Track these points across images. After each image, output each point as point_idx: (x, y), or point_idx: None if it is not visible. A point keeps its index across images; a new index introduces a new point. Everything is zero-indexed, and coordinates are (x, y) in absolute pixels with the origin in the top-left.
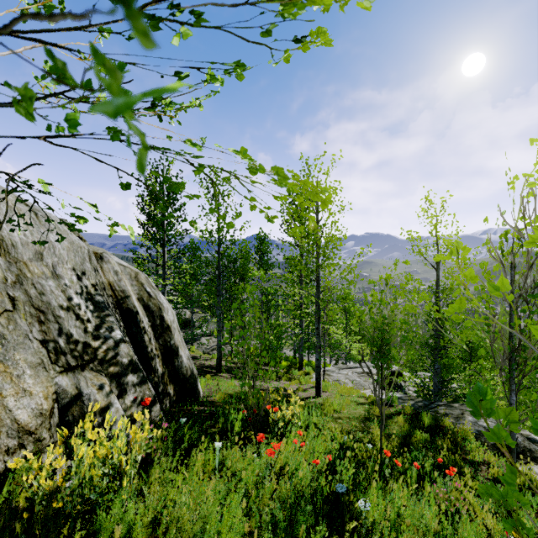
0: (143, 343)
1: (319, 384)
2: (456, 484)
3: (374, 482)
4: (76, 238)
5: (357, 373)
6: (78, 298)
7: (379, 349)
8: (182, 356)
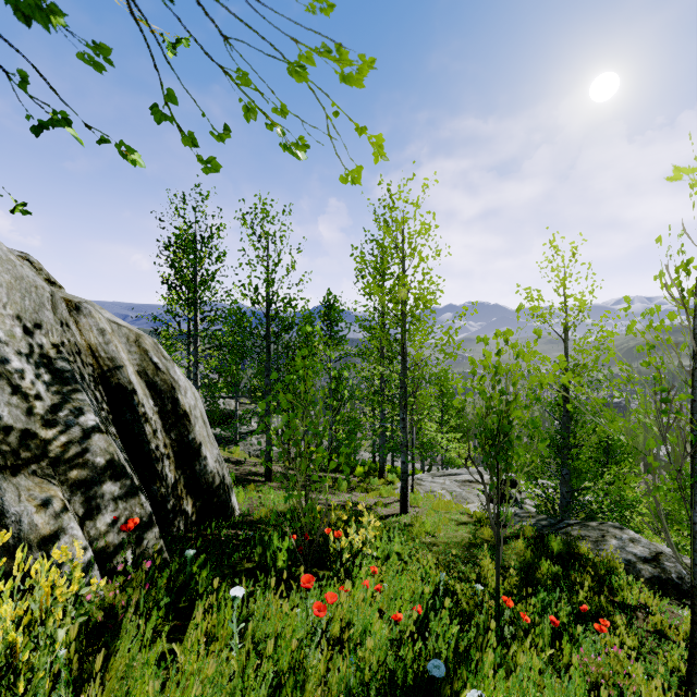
0: (143, 436)
1: (406, 497)
2: (614, 649)
3: (490, 652)
4: (29, 273)
5: (457, 482)
6: (21, 362)
7: (494, 441)
8: (207, 456)
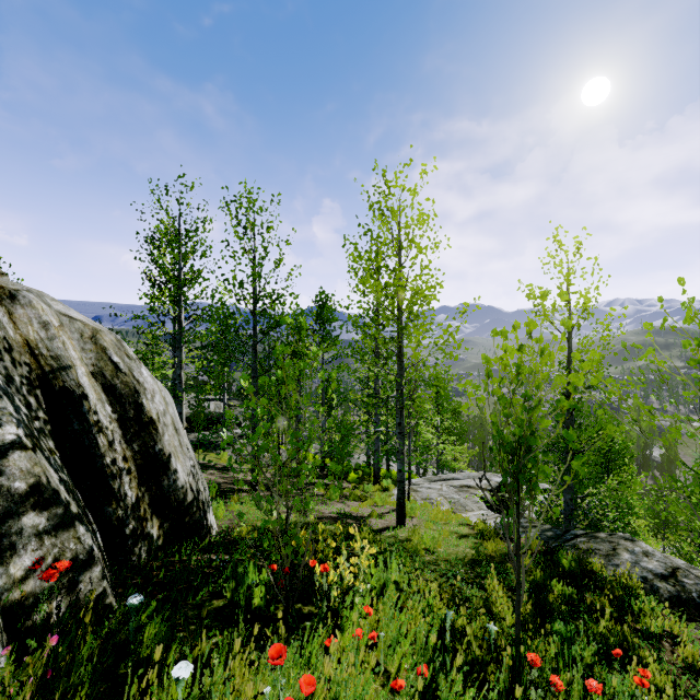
0: (94, 449)
1: (403, 508)
2: None
3: None
4: None
5: (454, 487)
6: None
7: (513, 456)
8: (178, 469)
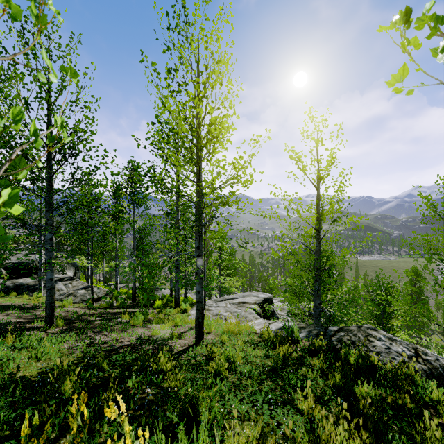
0: None
1: (201, 326)
2: None
3: None
4: None
5: (234, 304)
6: None
7: None
8: None
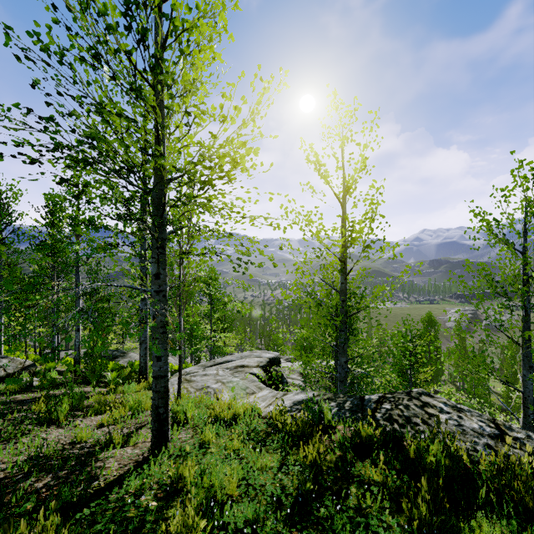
0: None
1: (164, 422)
2: None
3: None
4: None
5: (229, 369)
6: None
7: None
8: None
